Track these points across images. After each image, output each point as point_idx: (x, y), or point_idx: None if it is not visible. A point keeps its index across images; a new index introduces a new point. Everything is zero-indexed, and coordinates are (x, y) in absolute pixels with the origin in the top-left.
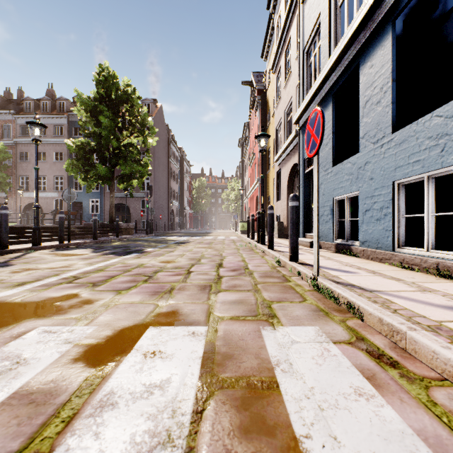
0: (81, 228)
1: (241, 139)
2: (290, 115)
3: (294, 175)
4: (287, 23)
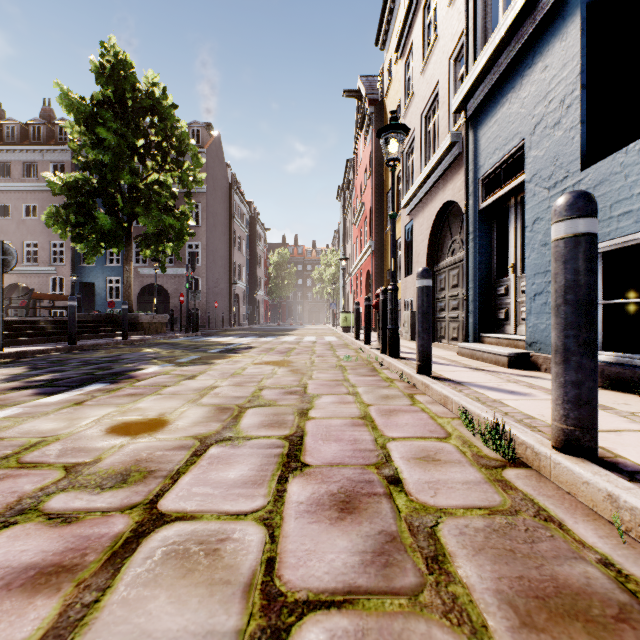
0: (63, 322)
1: (342, 186)
2: (434, 119)
3: (441, 226)
4: None
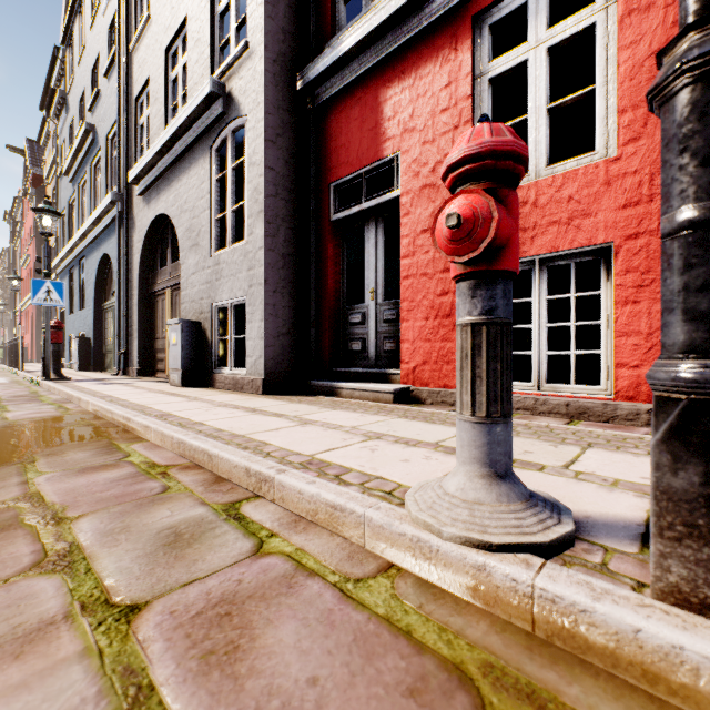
0: None
1: (10, 213)
2: None
3: None
4: (58, 158)
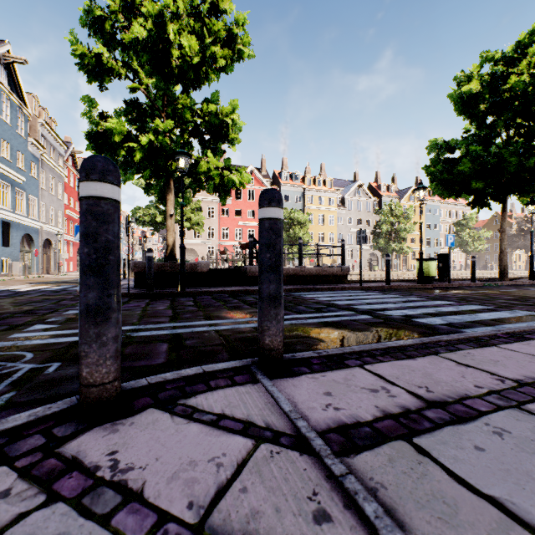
0: None
1: None
2: None
3: None
4: None
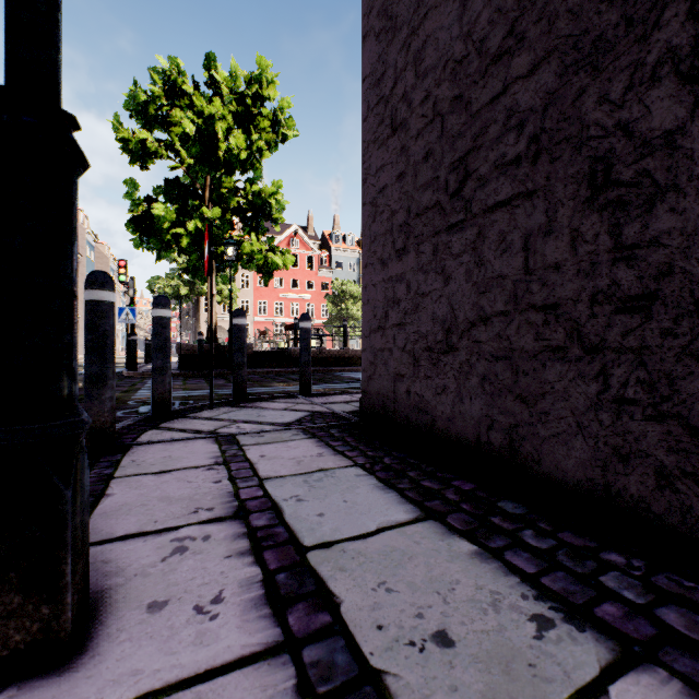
0: None
1: None
2: None
3: None
4: None
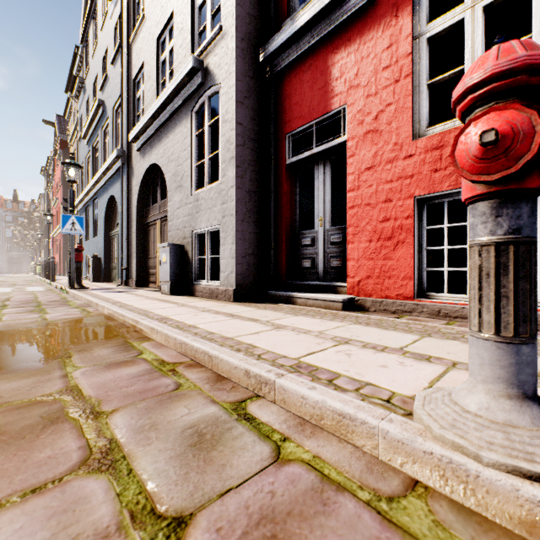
0: None
1: (45, 169)
2: None
3: None
4: (77, 127)
